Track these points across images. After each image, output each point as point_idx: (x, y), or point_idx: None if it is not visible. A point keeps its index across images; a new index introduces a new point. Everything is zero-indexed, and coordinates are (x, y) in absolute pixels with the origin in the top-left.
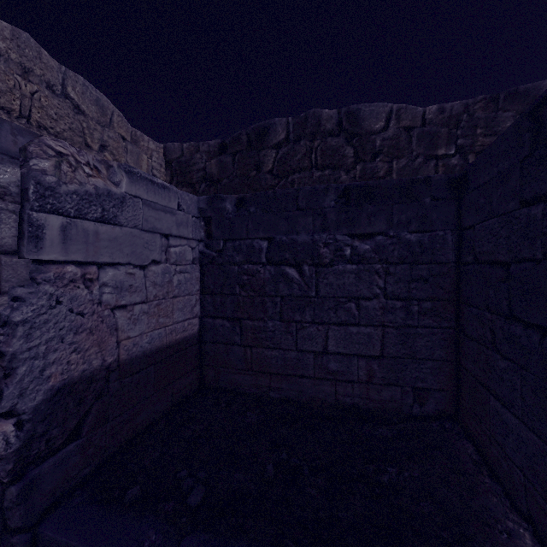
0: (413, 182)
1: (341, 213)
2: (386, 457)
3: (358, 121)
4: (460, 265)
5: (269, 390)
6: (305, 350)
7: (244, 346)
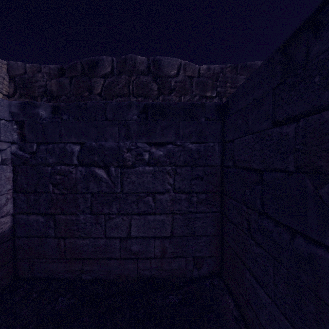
0: (193, 105)
1: (141, 125)
2: (173, 328)
3: (160, 67)
4: (223, 167)
5: (82, 273)
6: (113, 237)
7: (58, 238)
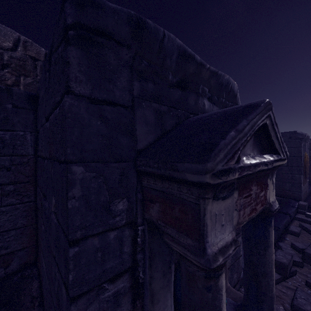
0: None
1: None
2: None
3: None
4: (37, 157)
5: None
6: None
7: None
